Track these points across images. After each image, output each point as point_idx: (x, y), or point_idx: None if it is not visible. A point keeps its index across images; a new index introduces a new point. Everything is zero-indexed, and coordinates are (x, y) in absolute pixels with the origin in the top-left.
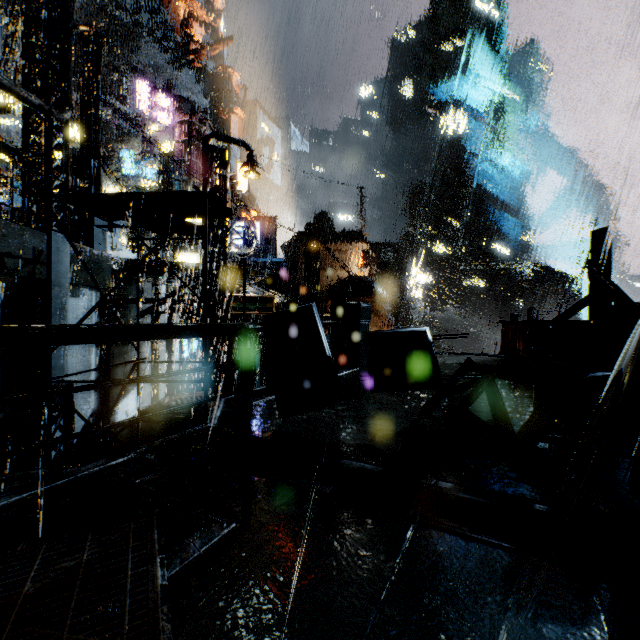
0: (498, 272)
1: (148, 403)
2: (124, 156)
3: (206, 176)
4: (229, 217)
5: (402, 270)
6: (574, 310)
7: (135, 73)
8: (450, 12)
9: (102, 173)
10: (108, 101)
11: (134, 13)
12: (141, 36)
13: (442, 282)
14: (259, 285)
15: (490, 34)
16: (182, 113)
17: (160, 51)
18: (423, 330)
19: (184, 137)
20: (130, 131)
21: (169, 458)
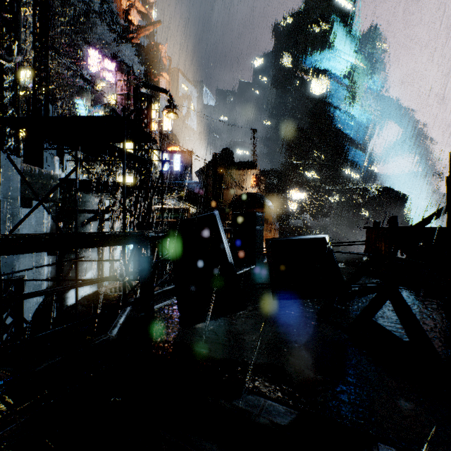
0: (352, 191)
1: (95, 288)
2: (79, 104)
3: (136, 115)
4: (148, 141)
5: (283, 189)
6: (432, 218)
7: (89, 46)
8: (317, 4)
9: (51, 110)
10: (69, 66)
11: (89, 3)
12: (94, 20)
13: (312, 198)
14: (178, 200)
15: (346, 20)
16: (123, 74)
17: (108, 31)
18: (322, 237)
19: (124, 91)
20: (86, 88)
21: (37, 398)
